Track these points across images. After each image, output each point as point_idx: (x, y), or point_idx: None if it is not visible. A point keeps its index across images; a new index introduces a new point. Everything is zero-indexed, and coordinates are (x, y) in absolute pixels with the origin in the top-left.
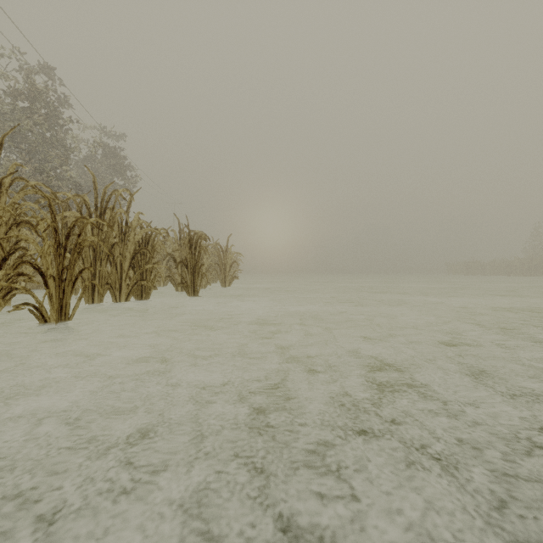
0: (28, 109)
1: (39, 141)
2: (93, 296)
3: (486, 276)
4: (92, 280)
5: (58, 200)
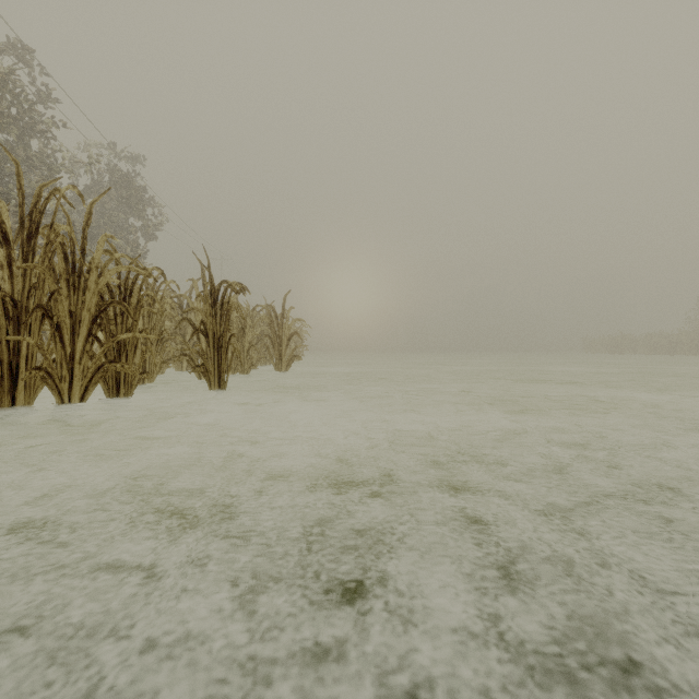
0: None
1: (5, 153)
2: (14, 392)
3: (639, 355)
4: (10, 361)
5: None
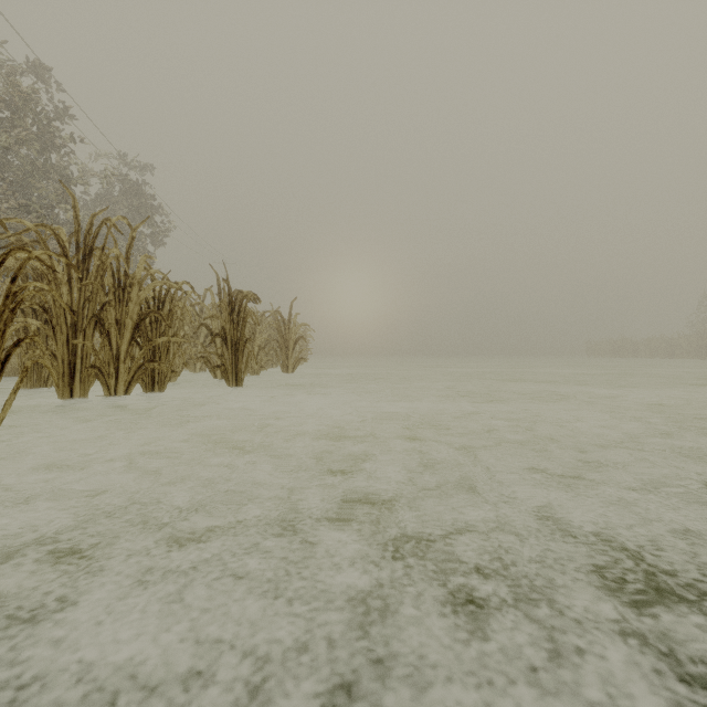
0: (9, 121)
1: (27, 168)
2: (72, 386)
3: (639, 359)
4: (69, 361)
5: (7, 231)
